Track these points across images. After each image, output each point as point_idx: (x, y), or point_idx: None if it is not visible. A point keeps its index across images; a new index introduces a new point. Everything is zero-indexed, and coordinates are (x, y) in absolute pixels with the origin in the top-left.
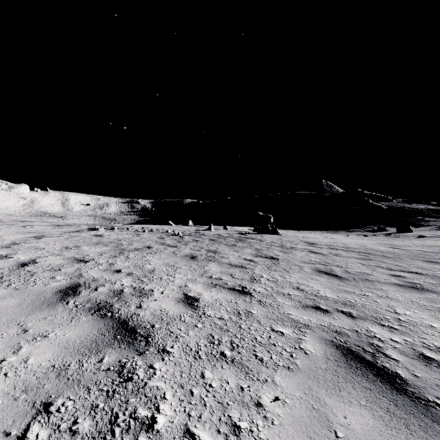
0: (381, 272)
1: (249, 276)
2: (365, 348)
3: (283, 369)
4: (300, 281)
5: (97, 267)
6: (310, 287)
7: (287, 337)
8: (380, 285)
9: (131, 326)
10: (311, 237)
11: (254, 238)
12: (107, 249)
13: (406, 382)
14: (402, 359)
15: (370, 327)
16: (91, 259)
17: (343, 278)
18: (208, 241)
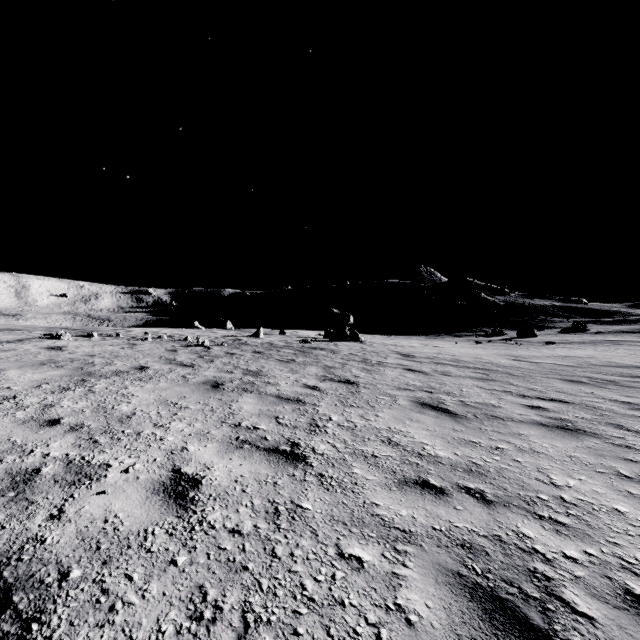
0: (511, 402)
1: (309, 418)
2: (524, 587)
3: None
4: (392, 425)
5: (11, 414)
6: (409, 438)
7: (369, 575)
8: (516, 427)
9: (4, 582)
10: (406, 345)
11: (323, 349)
12: (58, 374)
13: None
14: (599, 612)
15: (522, 525)
16: (10, 397)
17: (459, 415)
18: (251, 355)
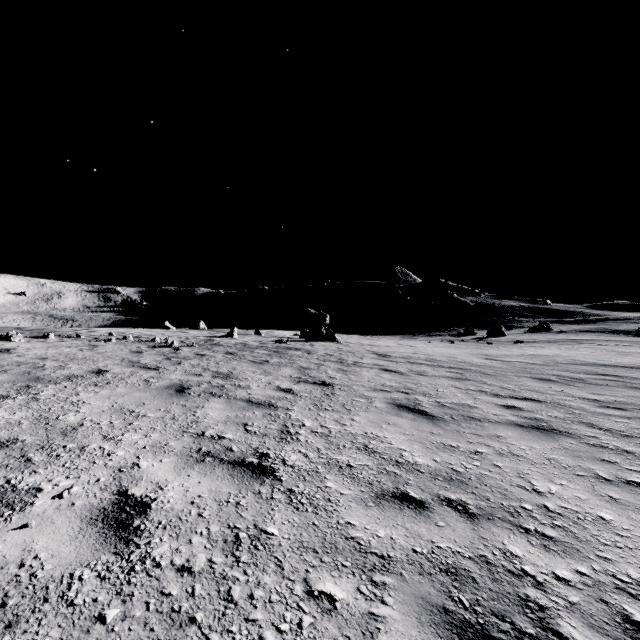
0: (487, 402)
1: (280, 425)
2: (517, 621)
3: None
4: (368, 430)
5: None
6: (386, 443)
7: (342, 619)
8: (493, 428)
9: None
10: (382, 345)
11: (299, 349)
12: None
13: None
14: None
15: (508, 542)
16: None
17: (436, 417)
18: (222, 356)
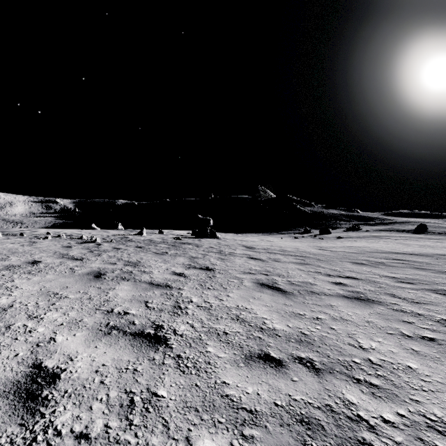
0: (322, 280)
1: (173, 301)
2: None
3: None
4: (240, 304)
5: None
6: (253, 314)
7: None
8: (328, 299)
9: None
10: (249, 240)
11: (190, 244)
12: None
13: None
14: None
15: (346, 391)
16: None
17: (288, 292)
18: (133, 249)
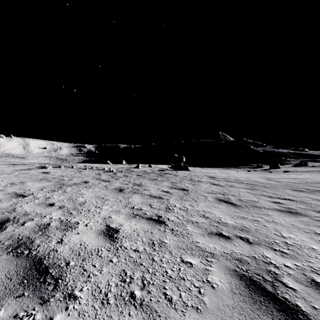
0: (264, 199)
1: (165, 205)
2: (264, 276)
3: (192, 311)
4: (205, 209)
5: (33, 201)
6: (213, 215)
7: (195, 269)
8: (266, 211)
9: (45, 265)
10: (212, 172)
11: (170, 174)
12: (49, 184)
13: (308, 317)
14: (298, 287)
15: (265, 253)
16: (31, 194)
17: (238, 205)
18: (135, 176)
